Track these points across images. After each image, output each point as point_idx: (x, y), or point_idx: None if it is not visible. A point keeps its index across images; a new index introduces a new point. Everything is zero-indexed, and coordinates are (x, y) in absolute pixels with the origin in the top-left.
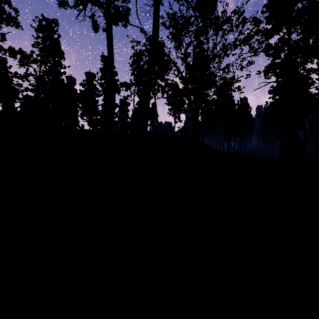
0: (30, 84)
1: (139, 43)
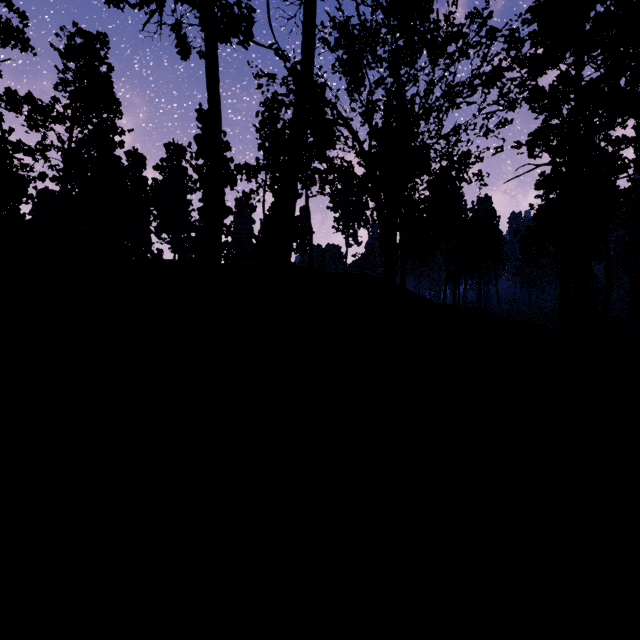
0: (49, 166)
1: (273, 79)
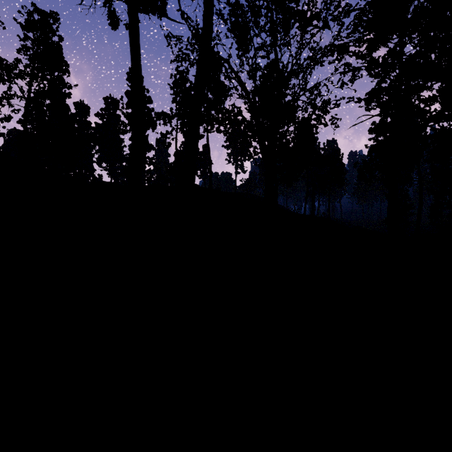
0: (13, 110)
1: (180, 39)
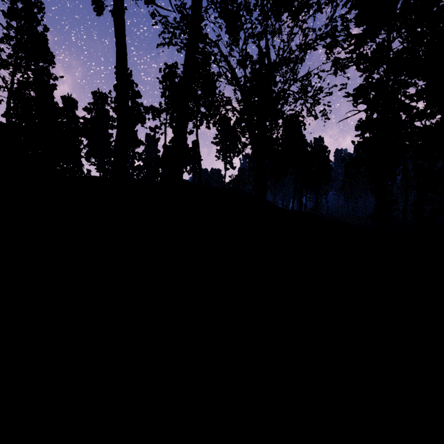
0: None
1: (166, 18)
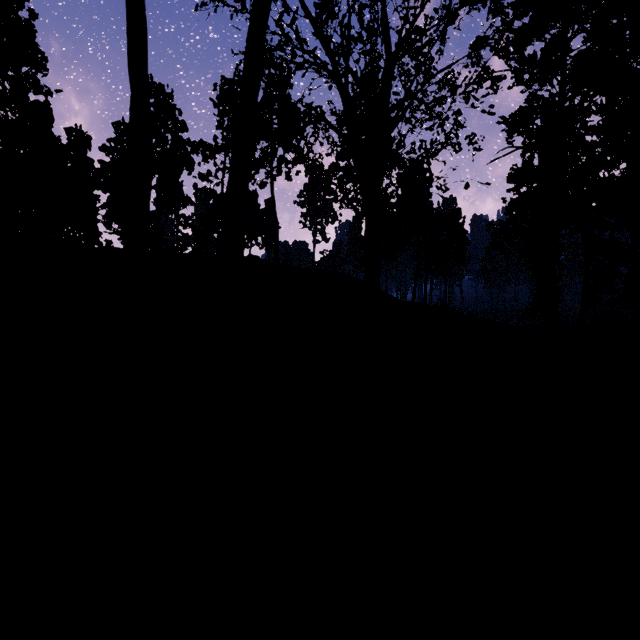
0: None
1: None
